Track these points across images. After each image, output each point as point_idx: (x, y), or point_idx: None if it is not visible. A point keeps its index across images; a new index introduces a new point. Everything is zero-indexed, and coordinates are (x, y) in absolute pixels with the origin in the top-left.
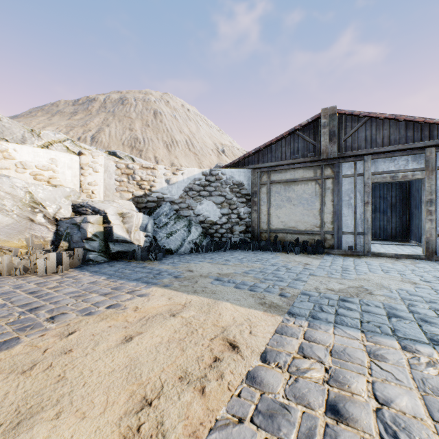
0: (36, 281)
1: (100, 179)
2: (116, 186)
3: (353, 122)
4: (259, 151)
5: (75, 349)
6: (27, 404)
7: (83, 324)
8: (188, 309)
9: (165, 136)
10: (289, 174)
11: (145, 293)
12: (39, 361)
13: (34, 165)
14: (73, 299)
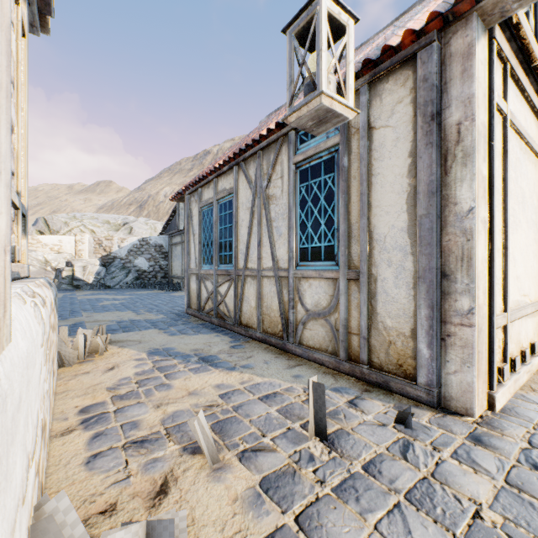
0: None
1: (86, 247)
2: (94, 250)
3: None
4: (169, 223)
5: None
6: None
7: None
8: None
9: None
10: (176, 239)
11: None
12: None
13: (51, 244)
14: None
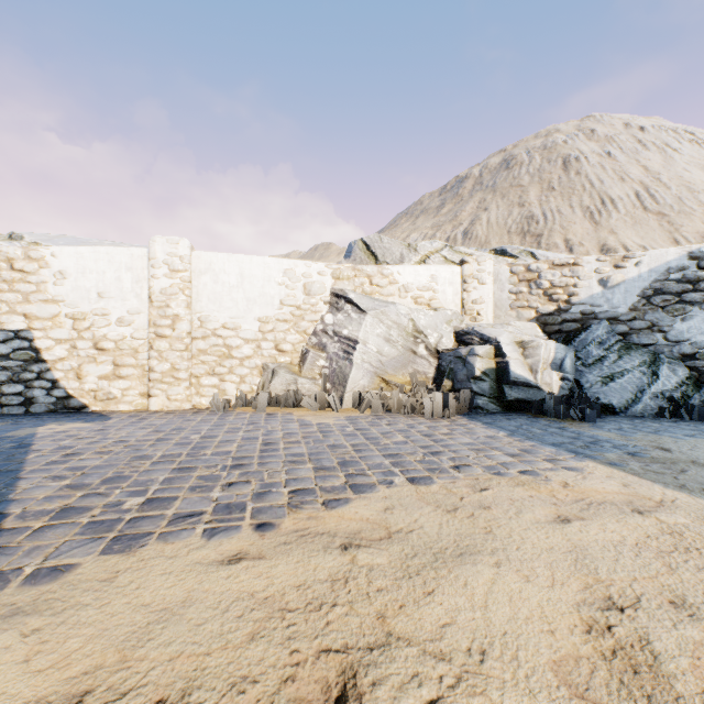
0: (425, 424)
1: (487, 293)
2: (510, 301)
3: None
4: None
5: (493, 507)
6: (462, 541)
7: (494, 484)
8: (669, 510)
9: (586, 197)
10: None
11: (574, 466)
12: (459, 506)
13: (415, 287)
14: (471, 451)
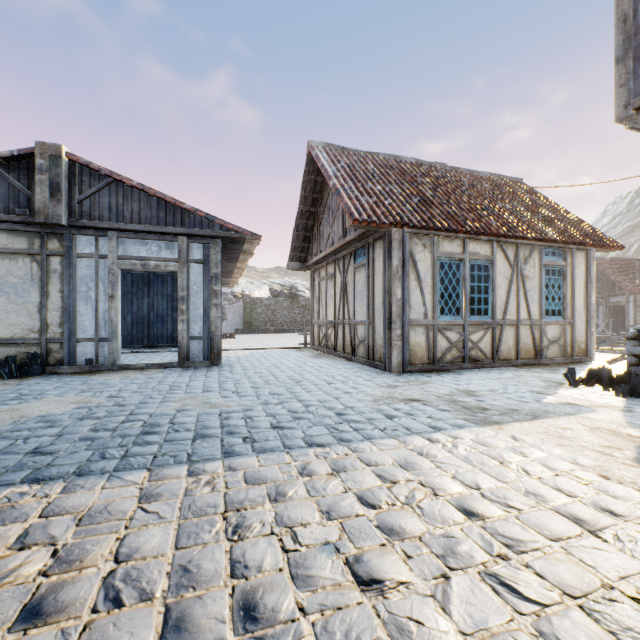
0: None
1: None
2: None
3: (93, 179)
4: None
5: None
6: None
7: None
8: None
9: None
10: None
11: None
12: None
13: None
14: None
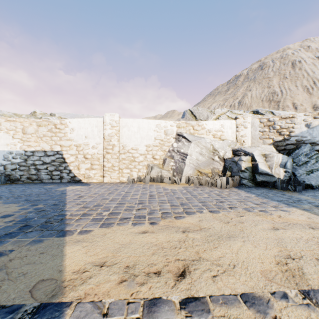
0: (217, 190)
1: (248, 132)
2: (259, 135)
3: None
4: None
5: (245, 223)
6: (230, 233)
7: (246, 214)
8: None
9: (305, 81)
10: None
11: (285, 209)
12: (230, 221)
13: (213, 130)
14: (238, 202)
